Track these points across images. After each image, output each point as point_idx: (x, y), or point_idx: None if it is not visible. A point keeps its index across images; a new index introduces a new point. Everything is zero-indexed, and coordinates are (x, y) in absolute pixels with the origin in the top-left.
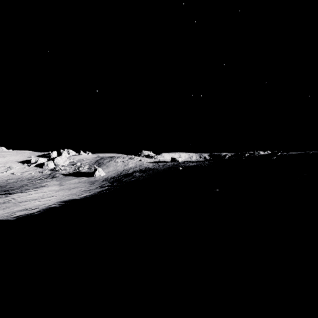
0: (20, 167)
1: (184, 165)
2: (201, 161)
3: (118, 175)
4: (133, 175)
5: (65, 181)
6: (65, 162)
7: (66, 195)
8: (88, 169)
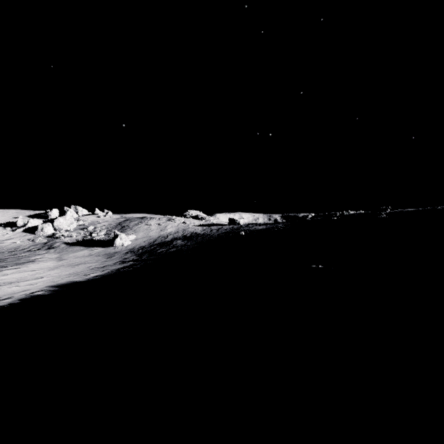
0: None
1: (247, 228)
2: (273, 224)
3: (150, 243)
4: (173, 244)
5: (68, 254)
6: (71, 225)
7: (64, 274)
8: (105, 235)
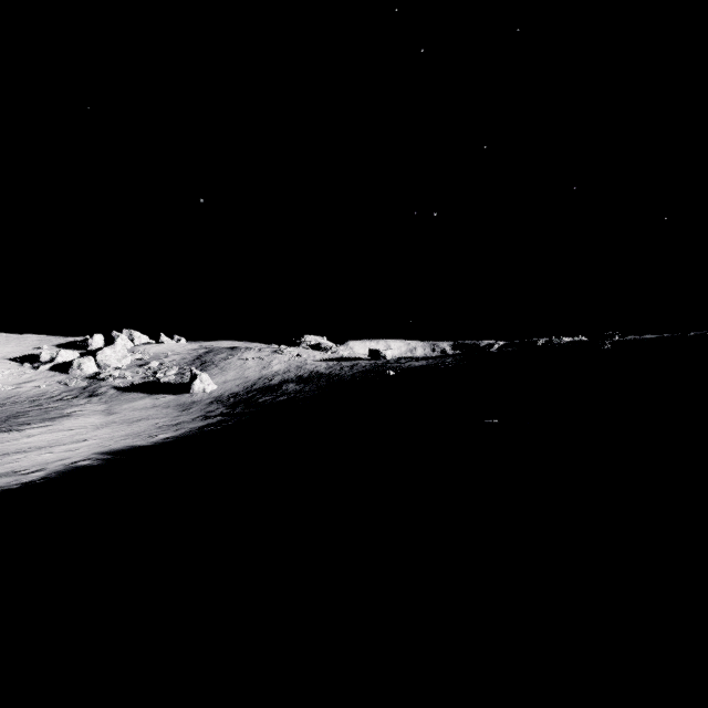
0: (14, 372)
1: (398, 365)
2: (438, 358)
3: (247, 389)
4: (283, 390)
5: (121, 404)
6: (124, 360)
7: (119, 436)
8: (176, 375)
